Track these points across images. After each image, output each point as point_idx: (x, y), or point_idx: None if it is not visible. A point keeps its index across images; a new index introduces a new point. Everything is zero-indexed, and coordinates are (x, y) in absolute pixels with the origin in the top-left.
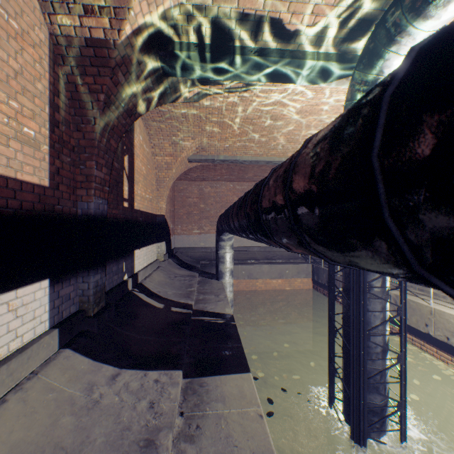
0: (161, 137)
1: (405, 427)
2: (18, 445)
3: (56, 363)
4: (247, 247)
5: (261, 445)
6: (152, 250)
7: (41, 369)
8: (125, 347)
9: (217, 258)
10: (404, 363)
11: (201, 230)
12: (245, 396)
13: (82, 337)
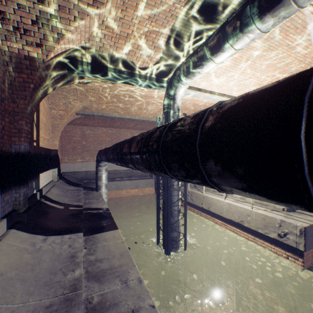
0: (57, 98)
1: (186, 244)
2: (7, 264)
3: (10, 235)
4: (116, 170)
5: (123, 249)
6: (49, 174)
7: (2, 238)
8: (46, 227)
9: (97, 177)
10: (185, 217)
11: (84, 159)
12: (116, 237)
13: (19, 223)
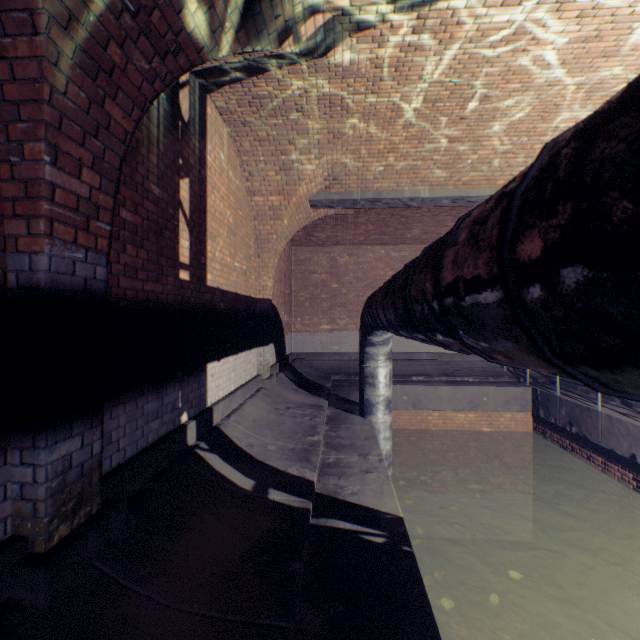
0: (260, 158)
1: None
2: None
3: None
4: (409, 353)
5: None
6: (248, 360)
7: None
8: None
9: (361, 377)
10: None
11: (333, 324)
12: None
13: None
